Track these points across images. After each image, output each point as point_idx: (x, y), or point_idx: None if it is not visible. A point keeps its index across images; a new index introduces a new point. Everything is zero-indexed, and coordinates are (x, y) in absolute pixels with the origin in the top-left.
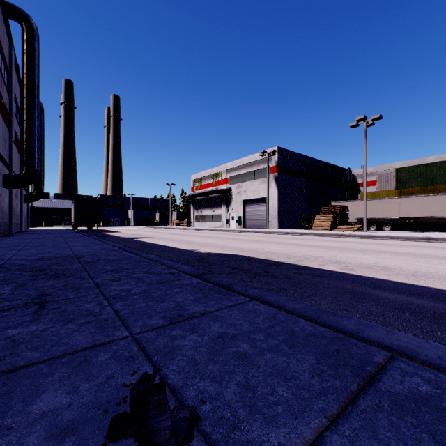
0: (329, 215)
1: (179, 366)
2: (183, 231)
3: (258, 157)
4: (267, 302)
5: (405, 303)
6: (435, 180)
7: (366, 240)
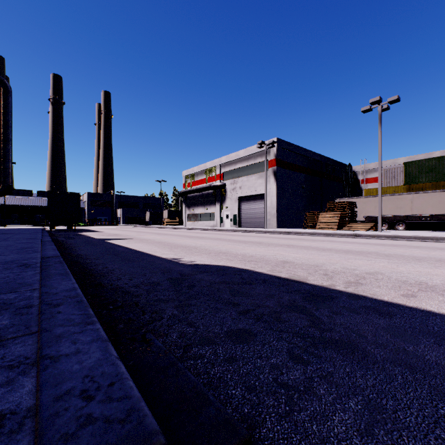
0: (336, 213)
1: None
2: (173, 230)
3: (255, 150)
4: None
5: None
6: None
7: (392, 241)
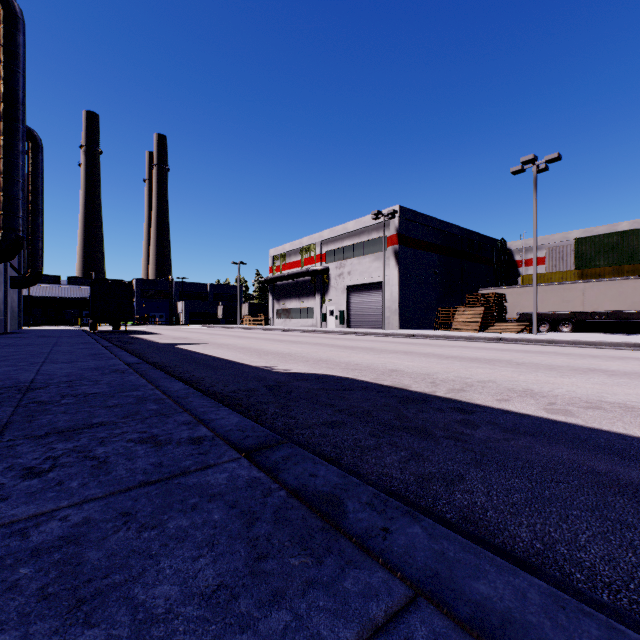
0: (477, 309)
1: None
2: (257, 332)
3: (369, 222)
4: (485, 627)
5: None
6: (635, 256)
7: (542, 347)
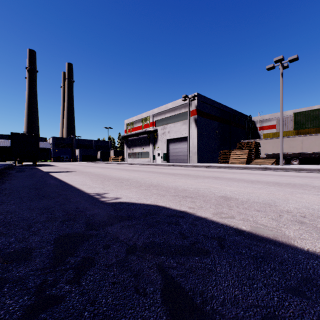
0: (244, 151)
1: None
2: (115, 165)
3: (180, 103)
4: None
5: None
6: None
7: (300, 173)
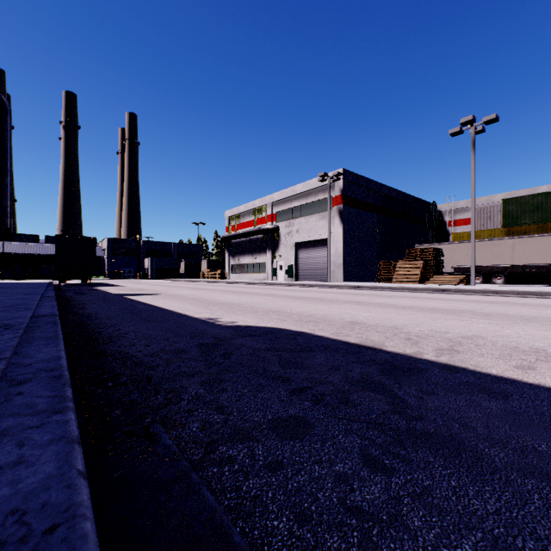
0: (417, 262)
1: None
2: (213, 284)
3: (315, 184)
4: None
5: None
6: None
7: (489, 297)
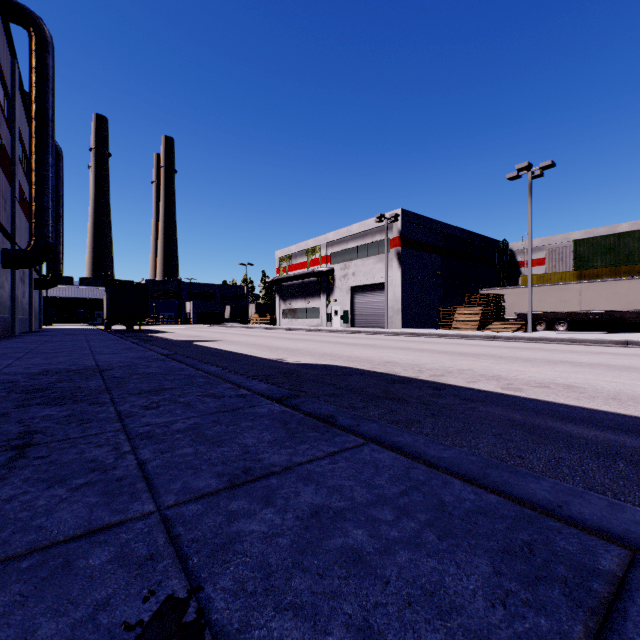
0: (476, 308)
1: (237, 579)
2: (264, 331)
3: (372, 225)
4: (395, 446)
5: (614, 445)
6: (631, 258)
7: (532, 344)
